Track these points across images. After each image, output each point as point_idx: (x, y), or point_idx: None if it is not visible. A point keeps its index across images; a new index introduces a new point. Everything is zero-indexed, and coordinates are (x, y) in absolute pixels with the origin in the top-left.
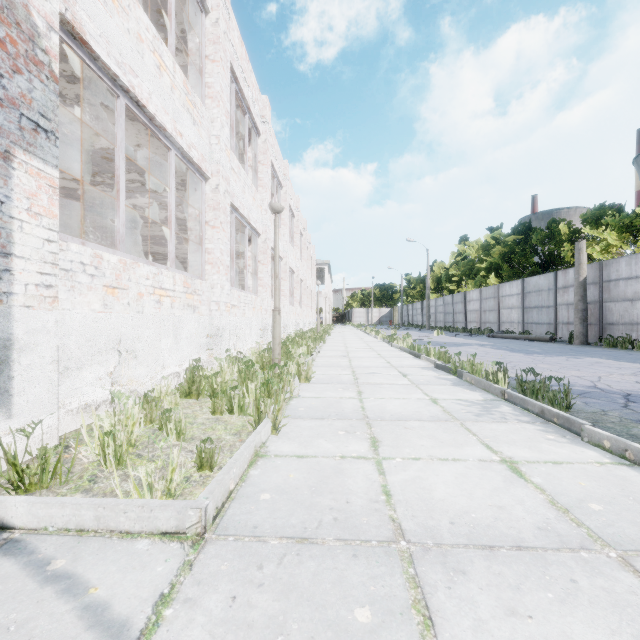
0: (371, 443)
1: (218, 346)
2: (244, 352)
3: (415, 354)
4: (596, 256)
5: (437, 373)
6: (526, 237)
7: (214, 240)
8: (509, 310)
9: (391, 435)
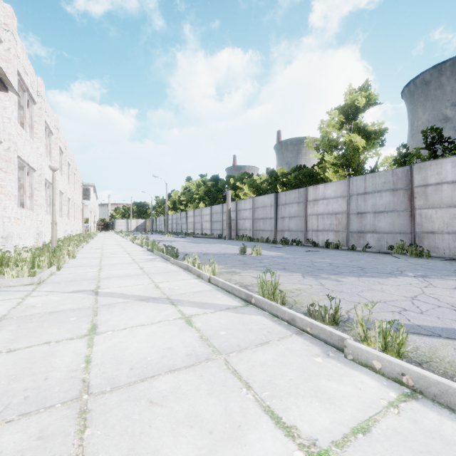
0: (99, 269)
1: (10, 243)
2: (25, 248)
3: (142, 246)
4: (242, 197)
5: (145, 252)
6: (217, 183)
7: (6, 180)
8: (206, 222)
9: (108, 267)
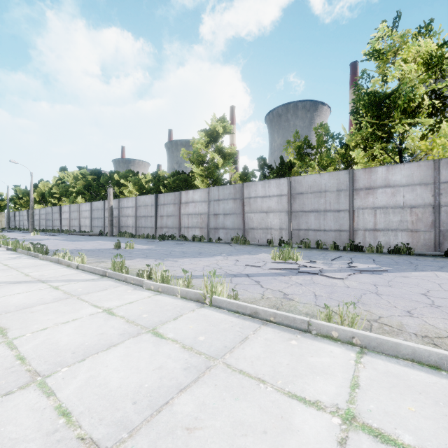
0: None
1: None
2: None
3: None
4: (127, 194)
5: (6, 252)
6: (99, 178)
7: None
8: (85, 219)
9: None
